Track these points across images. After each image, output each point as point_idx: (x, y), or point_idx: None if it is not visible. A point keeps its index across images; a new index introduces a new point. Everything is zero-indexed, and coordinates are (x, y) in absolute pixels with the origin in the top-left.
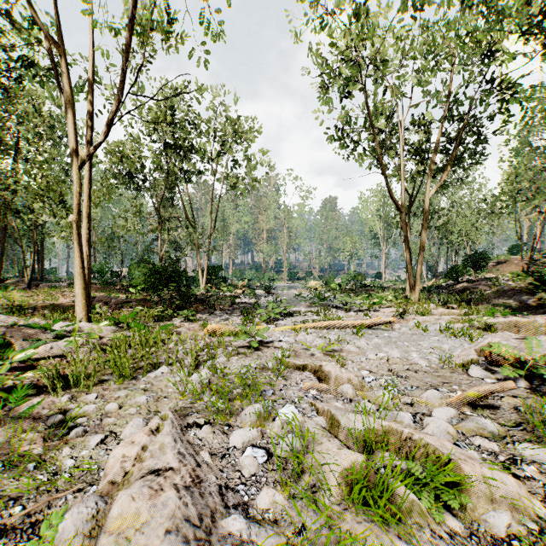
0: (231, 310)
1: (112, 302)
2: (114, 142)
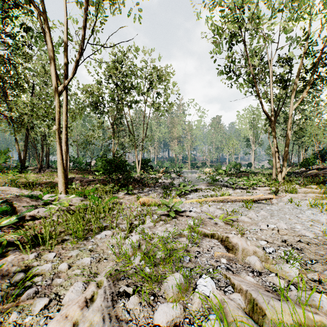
0: (156, 187)
1: (84, 181)
2: (86, 85)
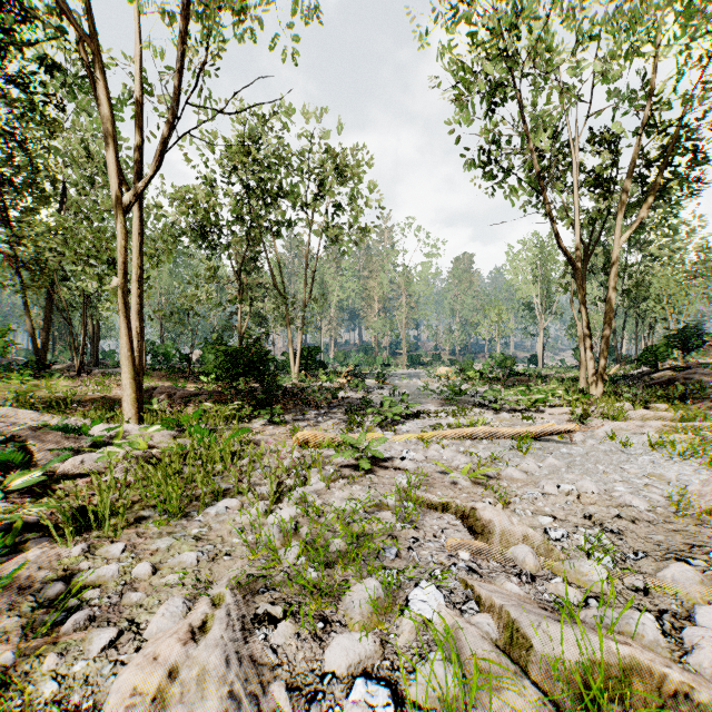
0: (332, 408)
1: (176, 395)
2: (181, 186)
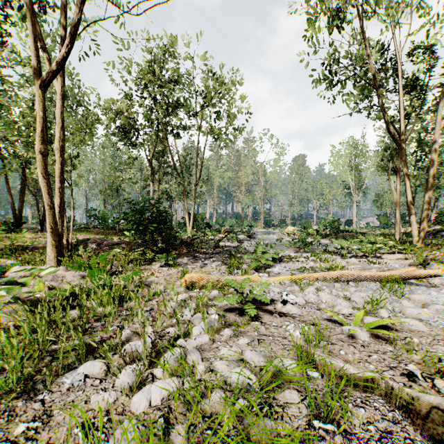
0: (215, 254)
1: (103, 244)
2: (110, 99)
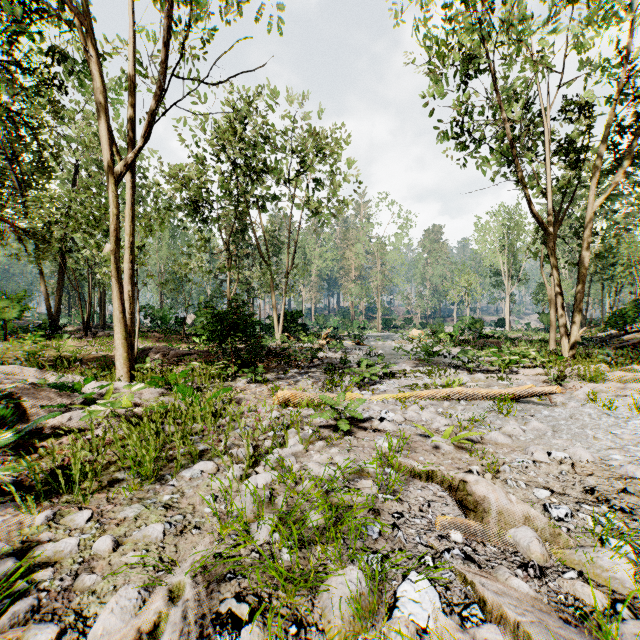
0: (312, 368)
1: (170, 354)
2: (176, 165)
